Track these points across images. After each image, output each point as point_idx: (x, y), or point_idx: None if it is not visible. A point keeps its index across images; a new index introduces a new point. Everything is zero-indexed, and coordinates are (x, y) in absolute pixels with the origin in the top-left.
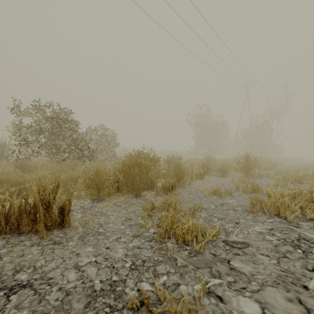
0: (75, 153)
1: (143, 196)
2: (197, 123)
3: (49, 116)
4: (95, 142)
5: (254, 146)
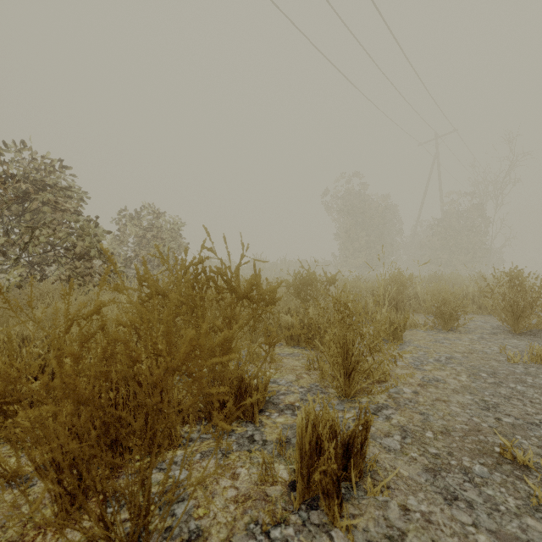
0: (67, 266)
1: (177, 534)
2: (345, 207)
3: (1, 174)
4: (137, 242)
5: (453, 251)
